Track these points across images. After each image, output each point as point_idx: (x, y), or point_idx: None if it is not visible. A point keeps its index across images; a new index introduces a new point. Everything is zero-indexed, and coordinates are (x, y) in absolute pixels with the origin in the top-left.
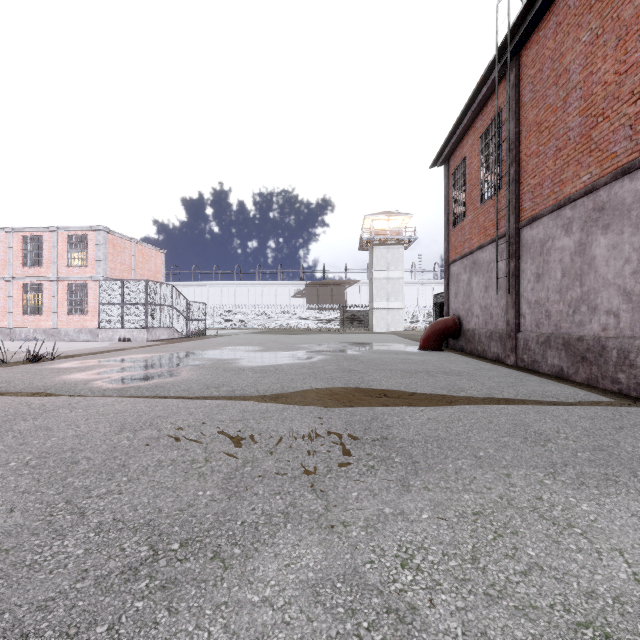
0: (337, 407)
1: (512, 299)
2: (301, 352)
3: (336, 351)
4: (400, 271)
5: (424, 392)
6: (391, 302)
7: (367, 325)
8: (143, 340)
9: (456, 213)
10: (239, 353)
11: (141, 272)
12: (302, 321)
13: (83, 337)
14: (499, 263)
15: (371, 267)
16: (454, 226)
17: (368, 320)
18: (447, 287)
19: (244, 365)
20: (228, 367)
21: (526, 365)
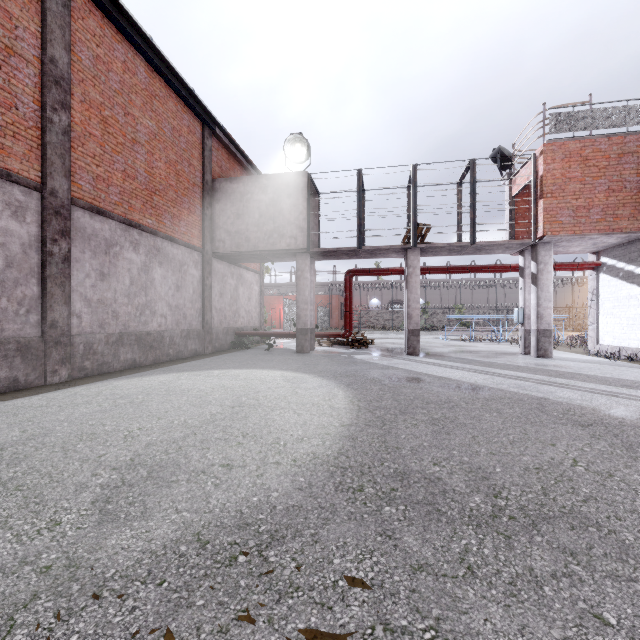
0: None
1: None
2: None
3: None
4: None
5: None
6: None
7: None
8: None
9: None
10: None
11: None
12: None
13: None
14: None
15: None
16: None
17: None
18: None
19: None
20: None
21: None
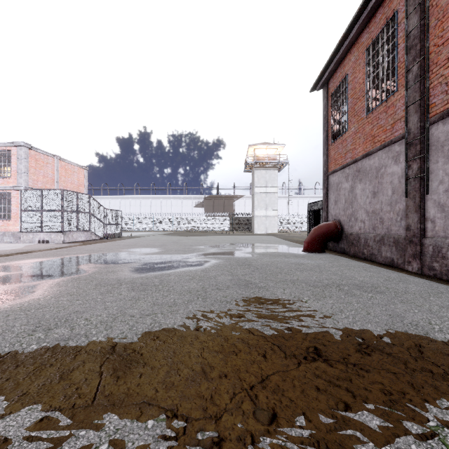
0: (241, 422)
1: (415, 202)
2: (195, 255)
3: (228, 253)
4: (275, 187)
5: (372, 338)
6: (269, 211)
7: (250, 228)
8: (60, 242)
9: (336, 128)
10: (135, 257)
11: (64, 184)
12: (201, 225)
13: (6, 239)
14: (393, 167)
15: (253, 184)
16: (334, 140)
17: (251, 224)
18: (326, 195)
19: (127, 275)
20: (106, 279)
21: (438, 274)
